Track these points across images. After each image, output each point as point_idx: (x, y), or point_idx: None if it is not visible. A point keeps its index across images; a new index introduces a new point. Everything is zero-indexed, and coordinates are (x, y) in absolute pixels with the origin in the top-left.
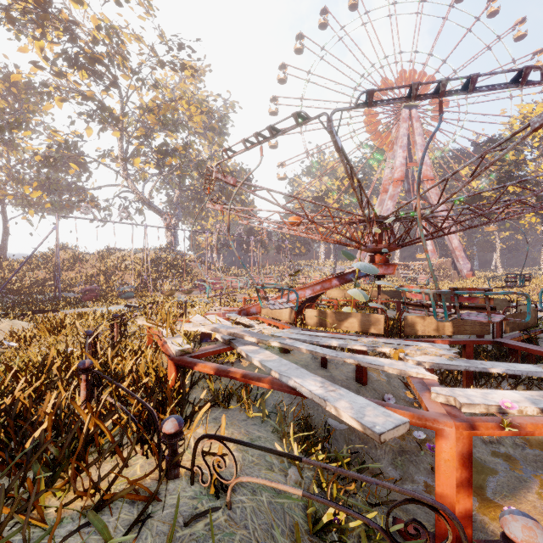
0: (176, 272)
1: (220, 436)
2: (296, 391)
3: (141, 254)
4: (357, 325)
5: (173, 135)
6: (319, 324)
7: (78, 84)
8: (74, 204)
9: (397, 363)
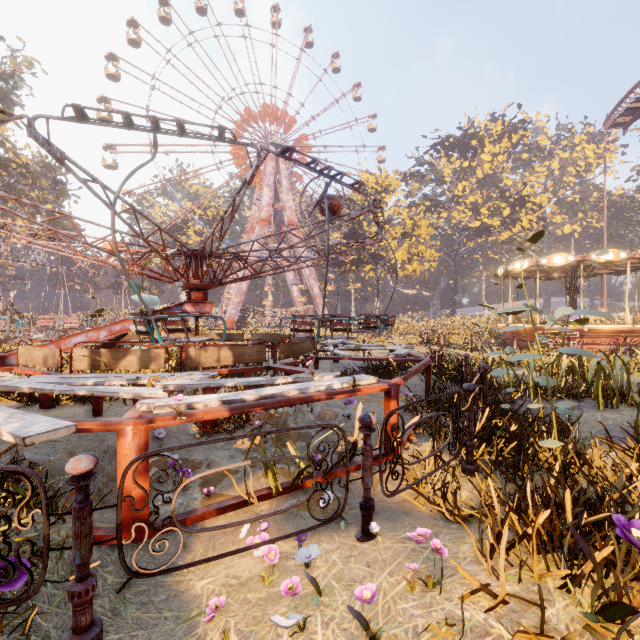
0: None
1: None
2: None
3: None
4: (137, 362)
5: None
6: (91, 366)
7: None
8: None
9: (139, 389)
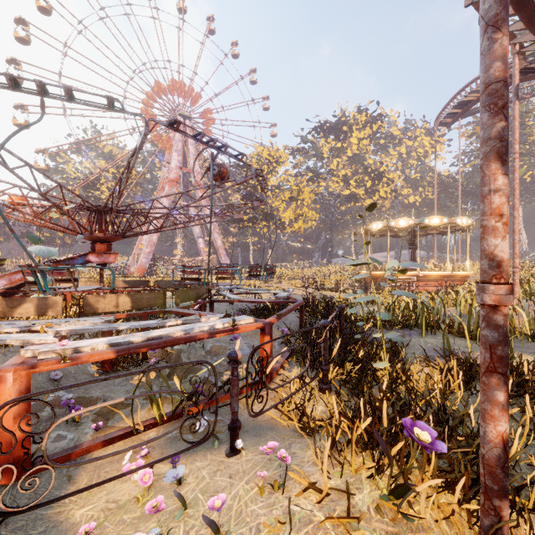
0: None
1: None
2: None
3: None
4: (33, 310)
5: None
6: None
7: None
8: None
9: (30, 335)
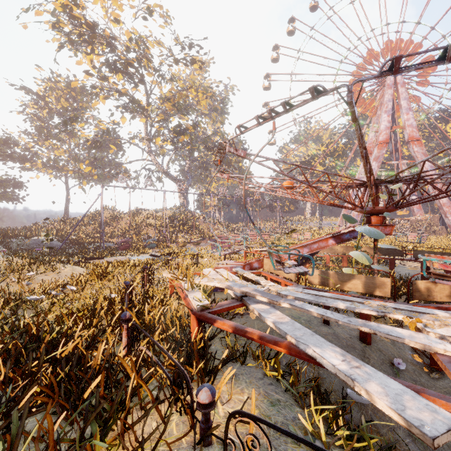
0: (187, 227)
1: (254, 416)
2: (315, 360)
3: (160, 213)
4: (361, 286)
5: (185, 117)
6: (321, 283)
7: (116, 84)
8: (113, 175)
9: (417, 335)
